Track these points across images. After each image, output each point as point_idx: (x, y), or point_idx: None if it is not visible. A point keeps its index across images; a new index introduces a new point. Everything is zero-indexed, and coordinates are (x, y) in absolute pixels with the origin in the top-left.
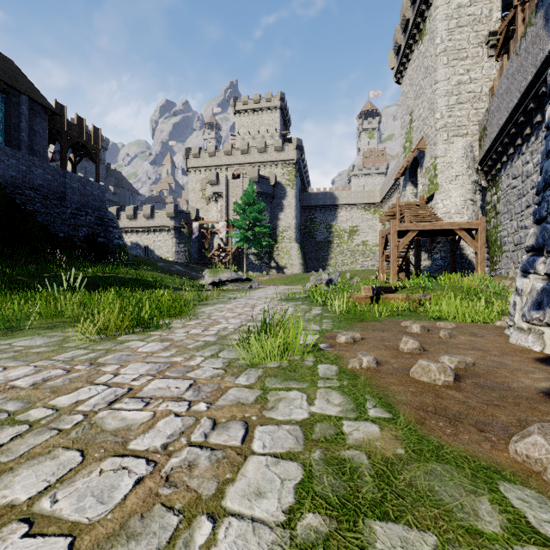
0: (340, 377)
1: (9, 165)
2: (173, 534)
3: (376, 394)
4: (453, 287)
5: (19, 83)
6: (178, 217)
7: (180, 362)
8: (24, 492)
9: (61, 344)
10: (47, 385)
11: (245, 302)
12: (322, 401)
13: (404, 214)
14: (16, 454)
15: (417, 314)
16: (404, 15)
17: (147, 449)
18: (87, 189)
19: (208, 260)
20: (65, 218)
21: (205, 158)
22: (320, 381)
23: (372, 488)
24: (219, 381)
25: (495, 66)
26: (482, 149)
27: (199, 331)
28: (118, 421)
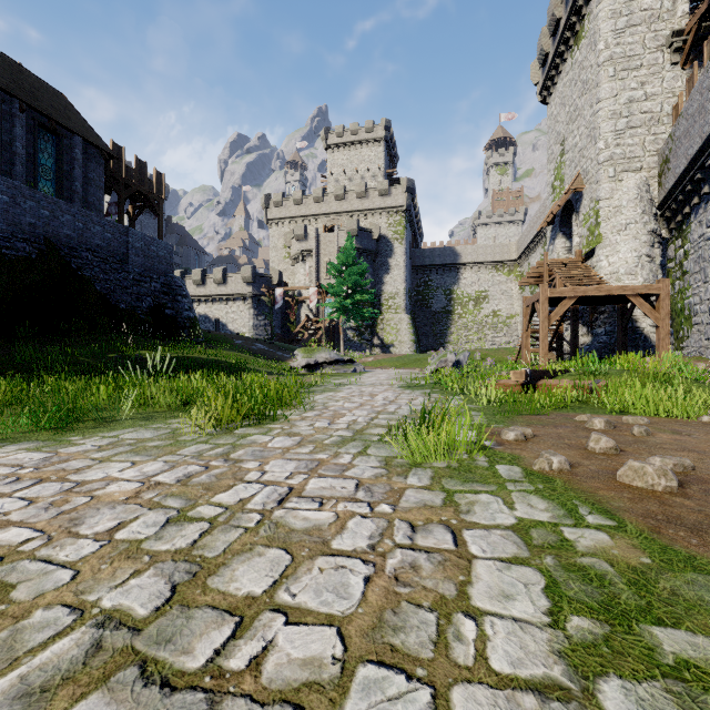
0: (531, 480)
1: (64, 222)
2: (437, 628)
3: (585, 499)
4: (633, 371)
5: (71, 122)
6: (256, 282)
7: (327, 459)
8: (255, 586)
9: (174, 437)
10: (195, 482)
11: (358, 389)
12: (524, 506)
13: (554, 275)
14: (217, 550)
15: (589, 407)
16: (553, 13)
17: (354, 549)
18: (151, 249)
19: (294, 337)
20: (127, 286)
21: (290, 207)
22: (508, 484)
23: (632, 595)
24: (387, 481)
25: (680, 76)
26: (663, 187)
27: (325, 424)
28: (301, 521)
